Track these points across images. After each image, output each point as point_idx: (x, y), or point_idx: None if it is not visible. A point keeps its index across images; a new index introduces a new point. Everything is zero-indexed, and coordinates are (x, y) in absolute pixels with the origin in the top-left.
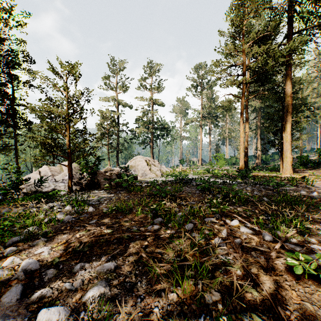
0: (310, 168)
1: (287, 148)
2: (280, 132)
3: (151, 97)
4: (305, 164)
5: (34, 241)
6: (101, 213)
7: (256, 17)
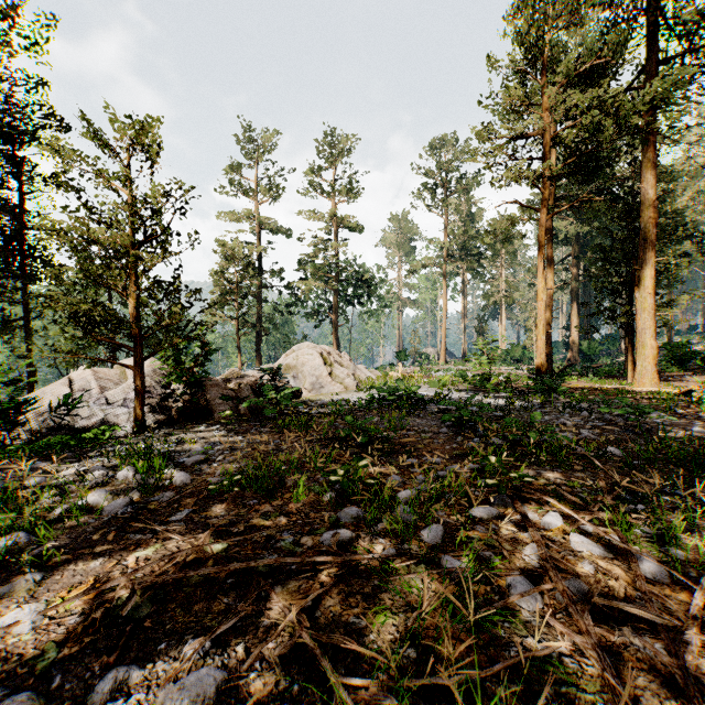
0: (695, 370)
1: (646, 326)
2: (628, 289)
3: (334, 212)
4: (683, 362)
5: (7, 581)
6: (204, 491)
7: (574, 23)
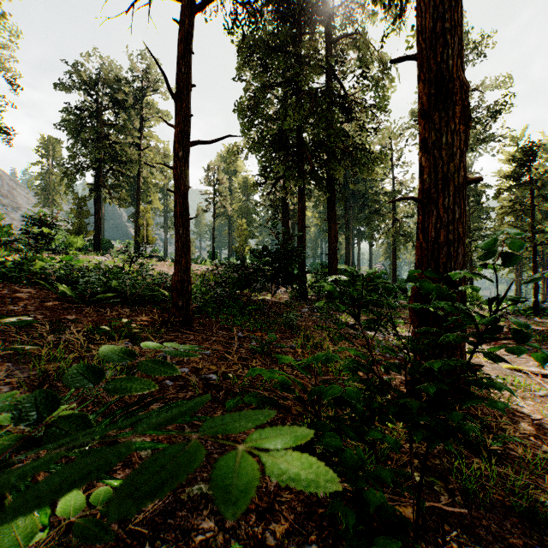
0: None
1: None
2: None
3: None
4: None
5: None
6: None
7: None
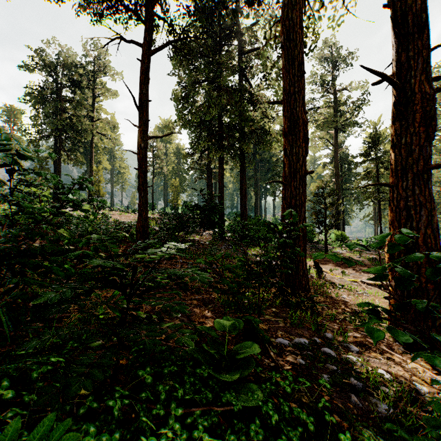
0: None
1: None
2: None
3: None
4: None
5: None
6: None
7: None
